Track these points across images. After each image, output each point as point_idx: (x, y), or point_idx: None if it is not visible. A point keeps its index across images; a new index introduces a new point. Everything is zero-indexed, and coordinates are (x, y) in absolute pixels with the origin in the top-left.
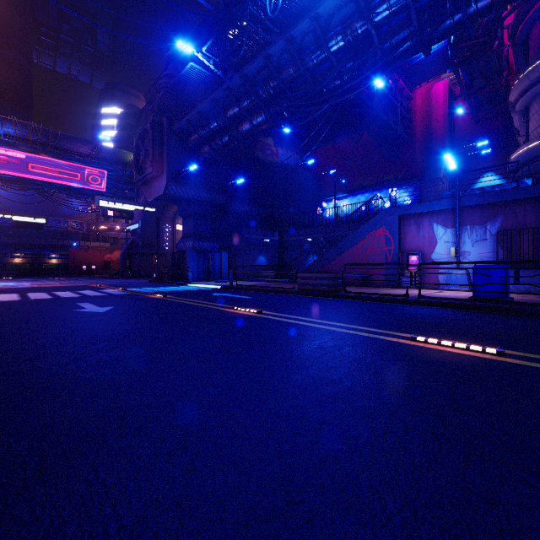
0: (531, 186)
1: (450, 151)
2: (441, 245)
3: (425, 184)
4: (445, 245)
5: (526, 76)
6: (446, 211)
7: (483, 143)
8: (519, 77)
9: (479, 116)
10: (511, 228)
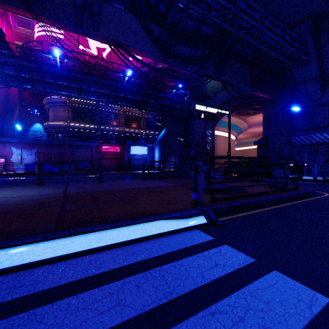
0: (45, 140)
1: (19, 119)
2: (15, 155)
3: (8, 130)
4: (16, 155)
5: (48, 99)
6: (17, 142)
7: (35, 110)
8: (46, 97)
9: (34, 97)
10: (40, 151)
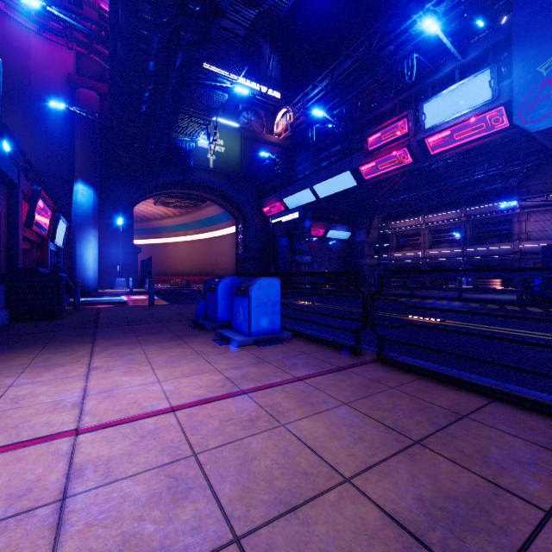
0: None
1: None
2: None
3: None
4: None
5: None
6: None
7: None
8: None
9: None
10: None
